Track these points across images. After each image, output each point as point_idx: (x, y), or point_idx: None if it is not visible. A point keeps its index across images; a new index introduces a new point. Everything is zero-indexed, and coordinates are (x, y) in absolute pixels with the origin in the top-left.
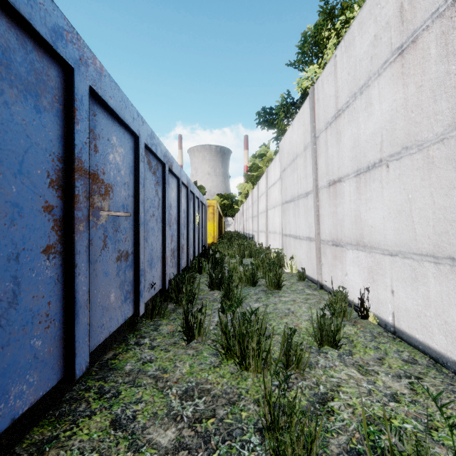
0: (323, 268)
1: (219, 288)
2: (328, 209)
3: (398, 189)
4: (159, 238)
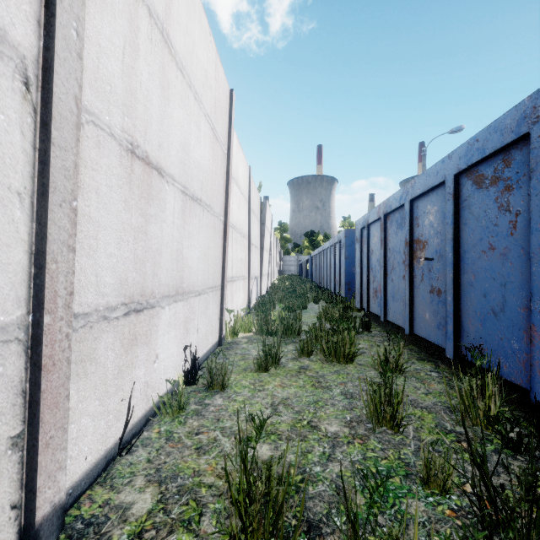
0: (74, 425)
1: (503, 525)
2: (124, 214)
3: (206, 235)
4: (517, 287)
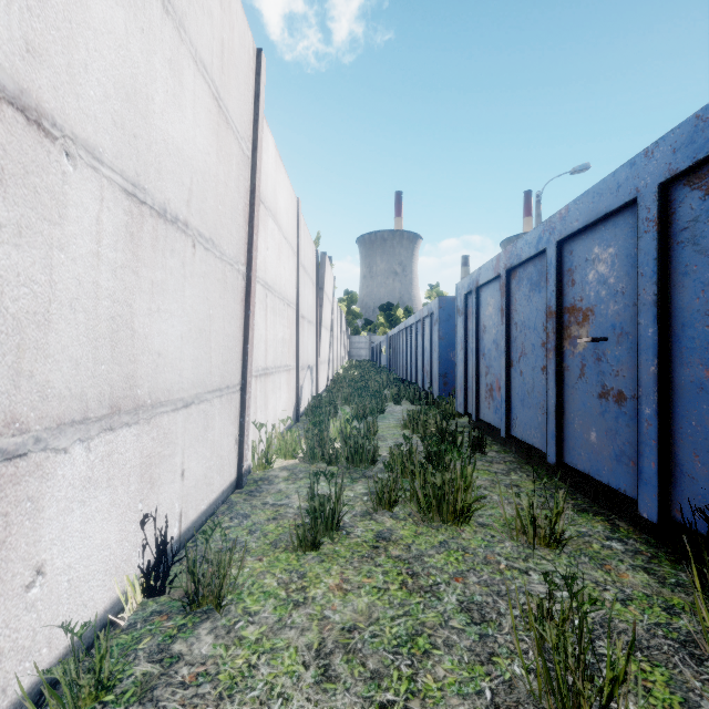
0: None
1: None
2: None
3: (203, 294)
4: None
